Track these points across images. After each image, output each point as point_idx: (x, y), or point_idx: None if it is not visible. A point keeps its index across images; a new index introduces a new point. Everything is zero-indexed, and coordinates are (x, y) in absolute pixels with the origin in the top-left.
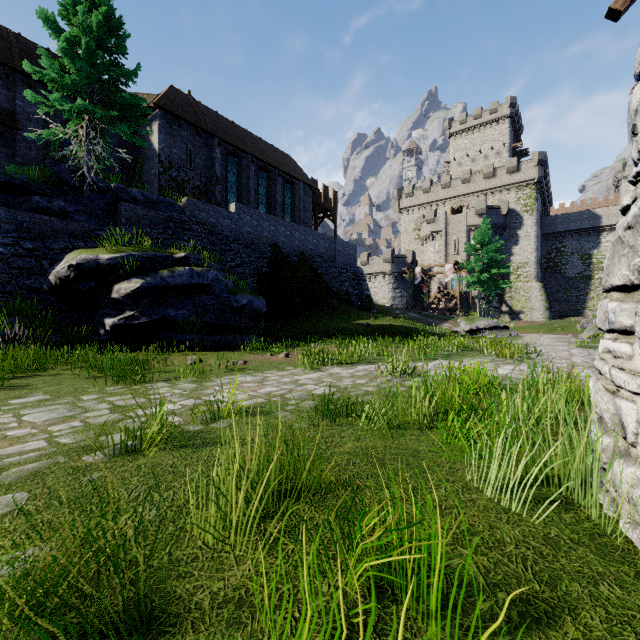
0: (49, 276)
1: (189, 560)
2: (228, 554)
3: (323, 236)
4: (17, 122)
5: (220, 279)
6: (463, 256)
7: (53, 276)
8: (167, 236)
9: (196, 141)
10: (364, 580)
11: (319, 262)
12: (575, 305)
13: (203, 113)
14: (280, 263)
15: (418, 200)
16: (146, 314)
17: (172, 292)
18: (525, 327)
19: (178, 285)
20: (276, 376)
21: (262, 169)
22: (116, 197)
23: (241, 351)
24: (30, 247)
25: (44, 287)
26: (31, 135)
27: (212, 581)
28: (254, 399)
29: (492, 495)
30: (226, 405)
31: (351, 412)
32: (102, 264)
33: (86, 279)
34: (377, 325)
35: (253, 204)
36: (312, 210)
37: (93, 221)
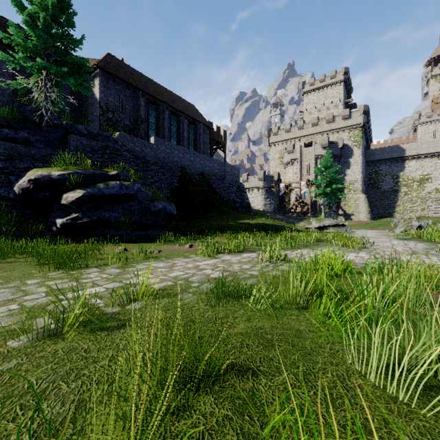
0: (14, 187)
1: None
2: None
3: (216, 161)
4: None
5: (142, 190)
6: (312, 176)
7: (17, 187)
8: (104, 159)
9: (126, 93)
10: None
11: (214, 179)
12: (388, 210)
13: (131, 73)
14: (186, 180)
15: (282, 137)
16: (87, 216)
17: (107, 200)
18: (356, 225)
19: (111, 194)
20: (182, 262)
21: (173, 114)
22: (67, 131)
23: (157, 242)
24: (1, 166)
25: (10, 196)
26: (2, 84)
27: None
28: (164, 282)
29: (376, 381)
30: (140, 289)
31: (241, 294)
32: (54, 179)
33: (42, 190)
34: (254, 223)
35: (167, 138)
36: (209, 143)
37: (49, 148)
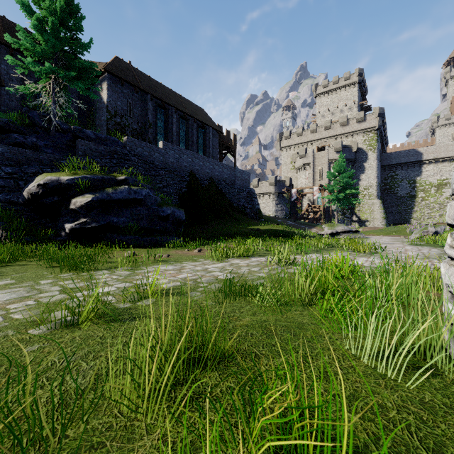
0: (23, 192)
1: (103, 429)
2: (140, 422)
3: (226, 166)
4: (2, 81)
5: (151, 195)
6: (325, 181)
7: (26, 192)
8: (112, 164)
9: (134, 96)
10: (265, 449)
11: (223, 184)
12: (404, 216)
13: (139, 76)
14: (195, 185)
15: (294, 141)
16: (96, 220)
17: (115, 204)
18: (370, 231)
19: (119, 199)
20: (191, 265)
21: (182, 117)
22: (75, 135)
23: (166, 248)
24: (10, 171)
25: (19, 200)
26: (11, 89)
27: (122, 452)
28: (173, 283)
29: (369, 362)
30: (150, 287)
31: (248, 292)
32: (63, 183)
33: (51, 195)
34: (265, 229)
35: (176, 143)
36: (218, 148)
37: (57, 153)
